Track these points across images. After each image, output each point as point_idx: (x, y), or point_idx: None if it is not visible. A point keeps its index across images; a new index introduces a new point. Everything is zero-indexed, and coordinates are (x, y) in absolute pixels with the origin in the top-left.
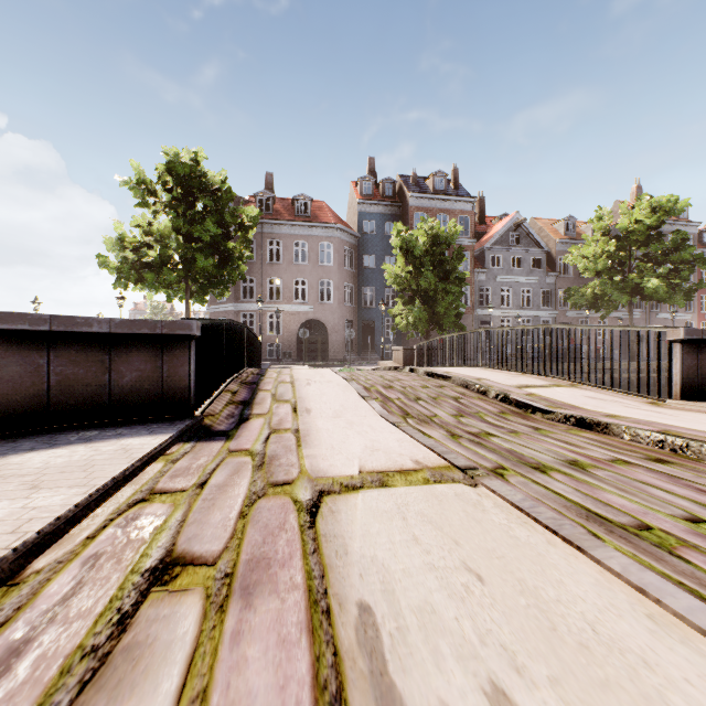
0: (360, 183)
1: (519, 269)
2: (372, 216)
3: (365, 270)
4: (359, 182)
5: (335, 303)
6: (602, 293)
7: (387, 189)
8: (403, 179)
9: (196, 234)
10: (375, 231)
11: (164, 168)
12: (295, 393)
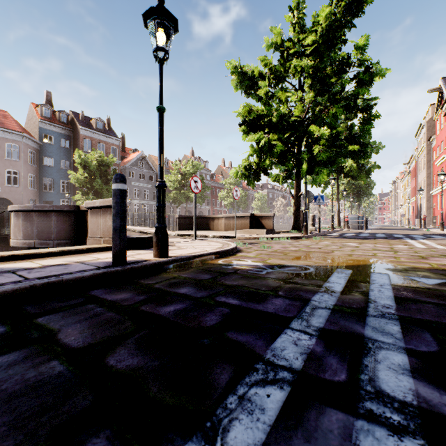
0: (41, 108)
1: (143, 180)
2: (51, 132)
3: (46, 167)
4: (39, 106)
5: (22, 187)
6: (177, 197)
7: (63, 117)
8: (74, 114)
9: None
10: (54, 142)
11: None
12: None
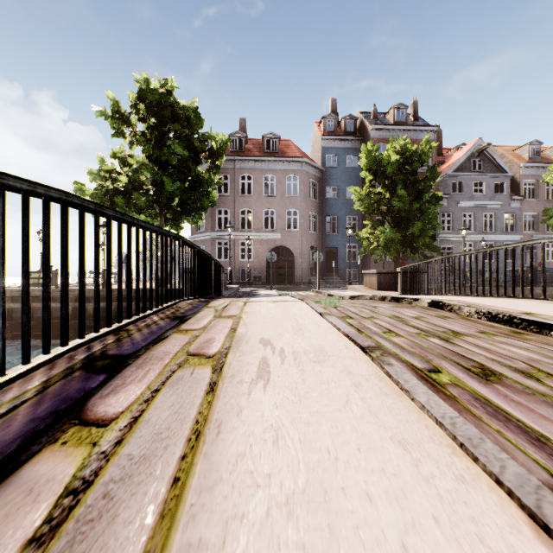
0: (323, 121)
1: (481, 194)
2: (334, 151)
3: (328, 201)
4: (322, 121)
5: (301, 231)
6: None
7: (349, 125)
8: (363, 115)
9: (164, 157)
10: (337, 164)
11: (136, 96)
12: (185, 470)
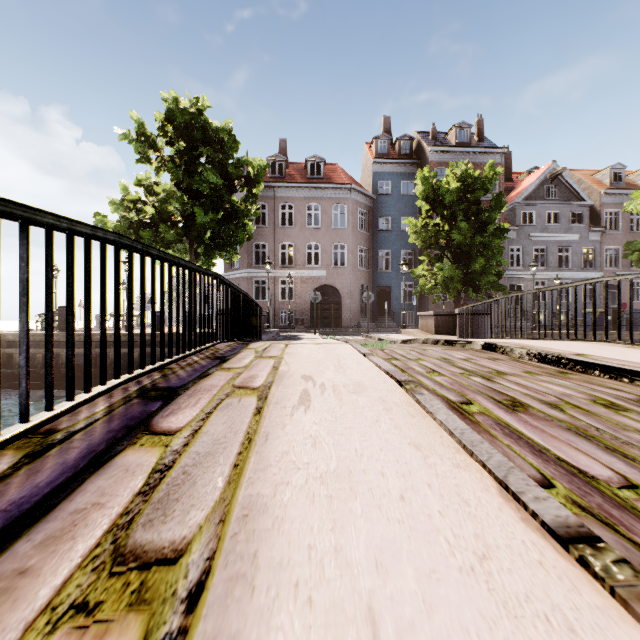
0: (374, 142)
1: (555, 226)
2: (387, 176)
3: (380, 233)
4: (373, 142)
5: (349, 268)
6: None
7: (404, 146)
8: (421, 135)
9: (195, 186)
10: (391, 191)
11: (164, 117)
12: (242, 460)
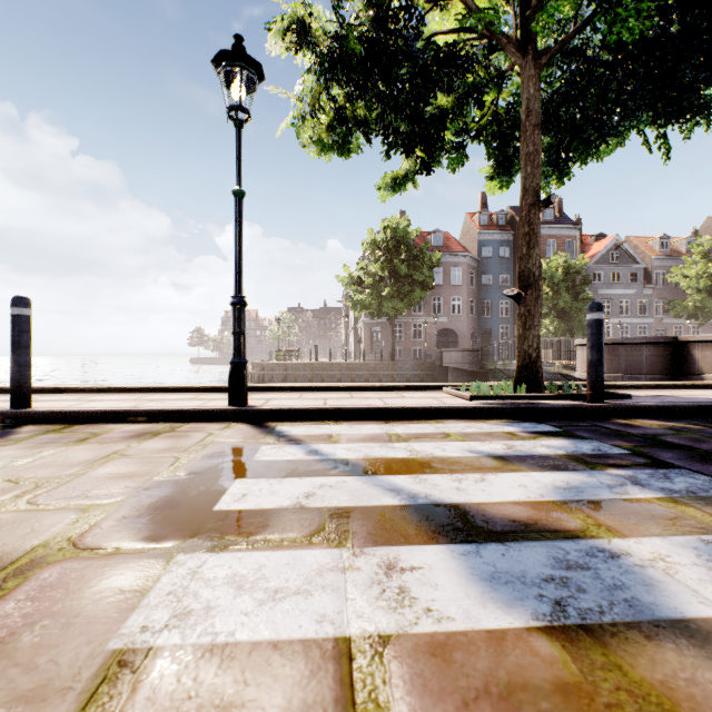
0: (478, 216)
1: (618, 283)
2: (489, 243)
3: (483, 287)
4: (476, 215)
5: (464, 315)
6: (702, 306)
7: (500, 219)
8: (514, 210)
9: (416, 276)
10: (491, 255)
11: (390, 232)
12: None
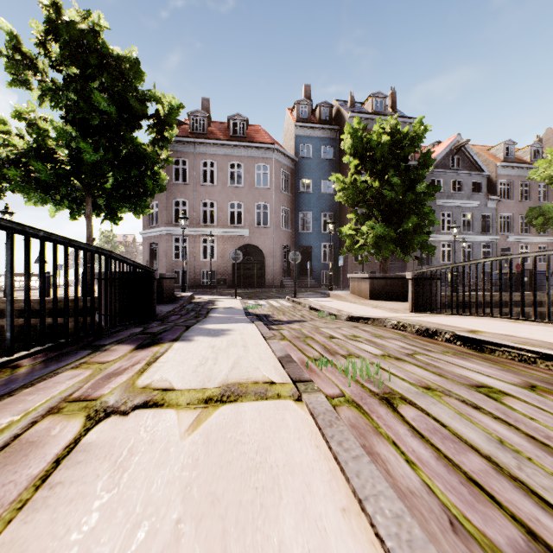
0: (296, 107)
1: (459, 193)
2: (309, 140)
3: (302, 195)
4: (295, 106)
5: (272, 227)
6: None
7: (324, 113)
8: (340, 103)
9: (81, 114)
10: (312, 154)
11: (44, 29)
12: None
